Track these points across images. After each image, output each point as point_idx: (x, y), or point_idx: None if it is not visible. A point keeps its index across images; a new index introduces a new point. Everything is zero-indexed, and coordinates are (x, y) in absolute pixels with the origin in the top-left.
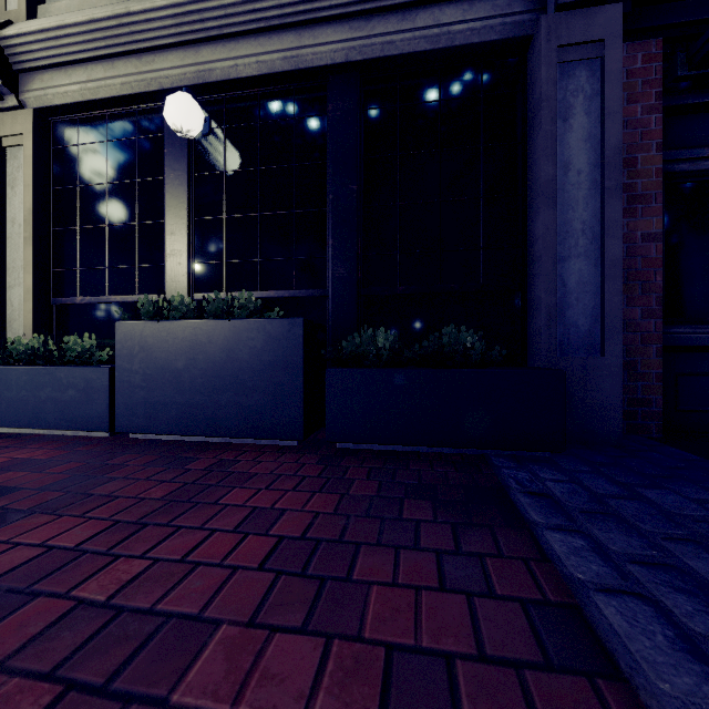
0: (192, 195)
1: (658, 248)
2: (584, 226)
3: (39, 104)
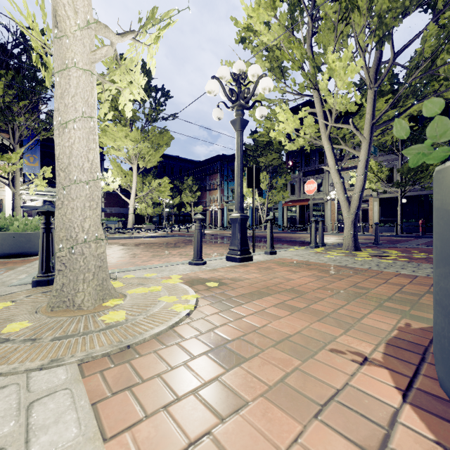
0: (402, 207)
1: None
2: None
3: (380, 198)
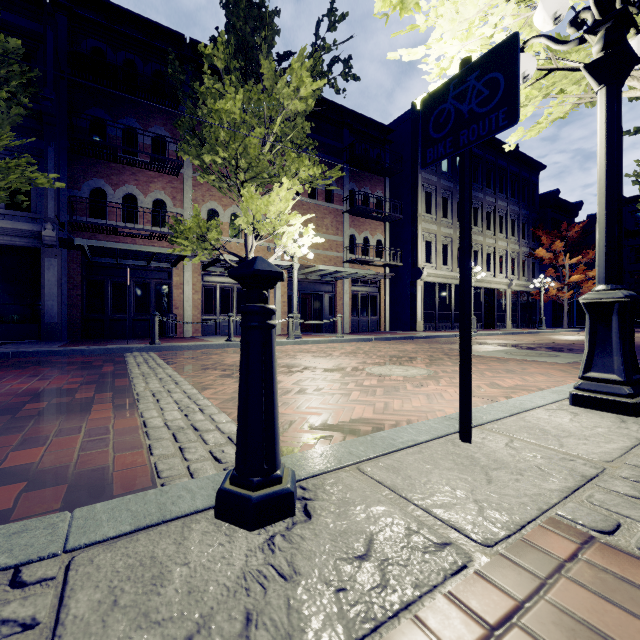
0: None
1: (80, 298)
2: (53, 294)
3: None
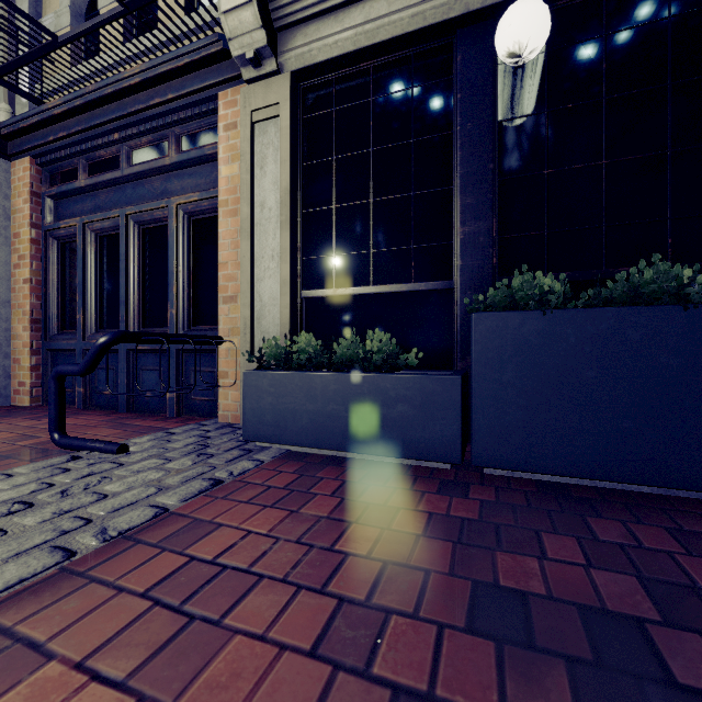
0: (495, 149)
1: None
2: None
3: (298, 65)
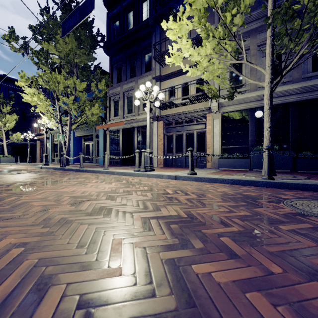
0: (255, 126)
1: None
2: None
3: (222, 112)
